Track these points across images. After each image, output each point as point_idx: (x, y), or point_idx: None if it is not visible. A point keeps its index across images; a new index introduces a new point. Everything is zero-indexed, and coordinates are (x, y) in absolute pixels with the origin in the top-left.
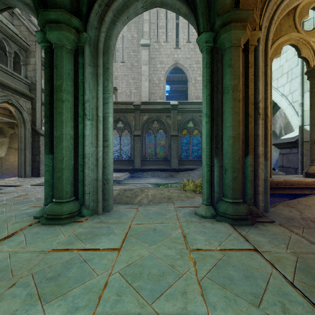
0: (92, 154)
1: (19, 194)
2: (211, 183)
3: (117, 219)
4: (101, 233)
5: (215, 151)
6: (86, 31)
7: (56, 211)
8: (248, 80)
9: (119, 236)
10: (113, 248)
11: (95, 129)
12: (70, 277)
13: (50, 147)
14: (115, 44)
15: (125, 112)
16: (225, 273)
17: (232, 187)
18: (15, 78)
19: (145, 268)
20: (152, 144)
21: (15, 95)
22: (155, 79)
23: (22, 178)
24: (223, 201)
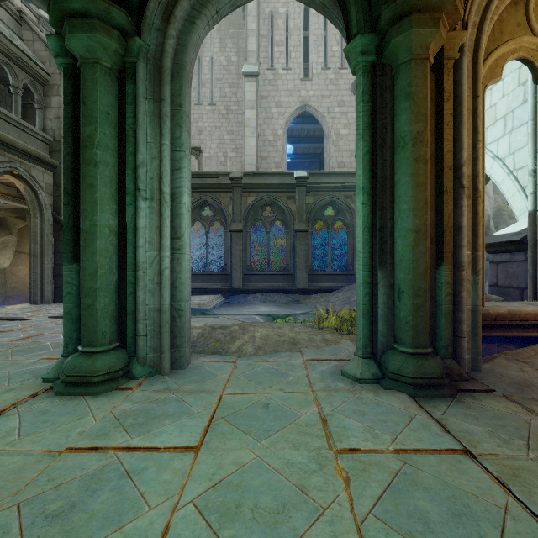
0: (151, 262)
1: (28, 334)
2: (373, 316)
3: (198, 383)
4: (165, 412)
5: (380, 258)
6: (140, 34)
7: (82, 370)
8: (442, 124)
9: (198, 419)
10: (186, 447)
11: (156, 217)
12: (93, 513)
13: (74, 251)
14: (194, 61)
15: (215, 190)
16: (411, 505)
17: (412, 324)
18: (25, 130)
19: (247, 494)
20: (263, 247)
21: (25, 161)
22: (268, 134)
23: (38, 305)
24: (395, 351)
